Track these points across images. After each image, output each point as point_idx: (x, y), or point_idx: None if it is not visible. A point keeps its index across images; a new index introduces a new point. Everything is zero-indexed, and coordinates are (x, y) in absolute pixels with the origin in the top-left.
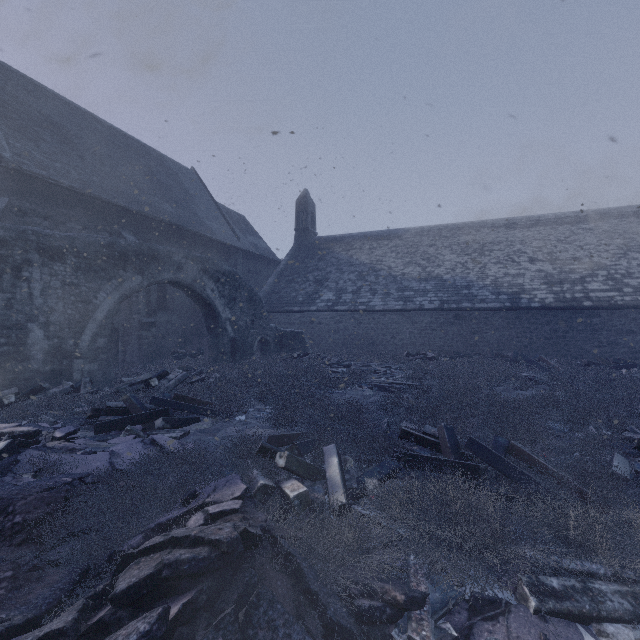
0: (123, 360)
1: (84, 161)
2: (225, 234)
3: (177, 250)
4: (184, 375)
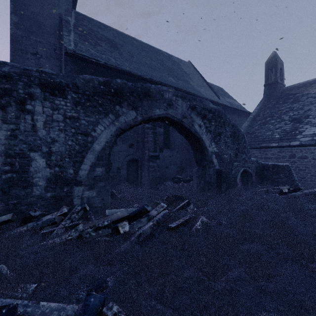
0: (140, 182)
1: (121, 55)
2: (209, 95)
3: (167, 88)
4: (165, 214)
